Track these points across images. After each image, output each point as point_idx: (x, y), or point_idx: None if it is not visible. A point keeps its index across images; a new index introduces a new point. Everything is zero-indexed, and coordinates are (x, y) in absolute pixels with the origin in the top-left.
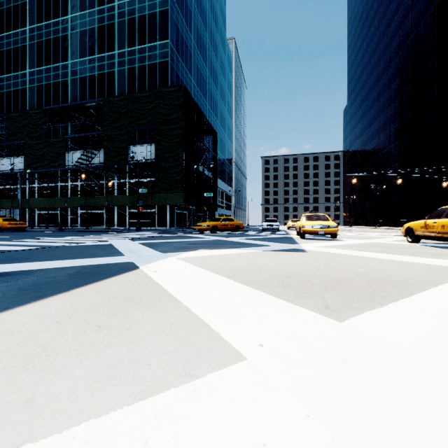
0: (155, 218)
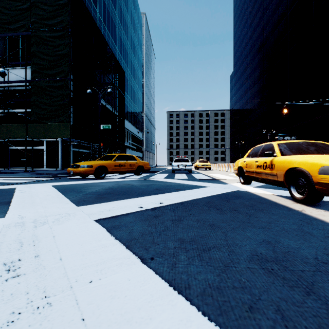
0: (43, 157)
